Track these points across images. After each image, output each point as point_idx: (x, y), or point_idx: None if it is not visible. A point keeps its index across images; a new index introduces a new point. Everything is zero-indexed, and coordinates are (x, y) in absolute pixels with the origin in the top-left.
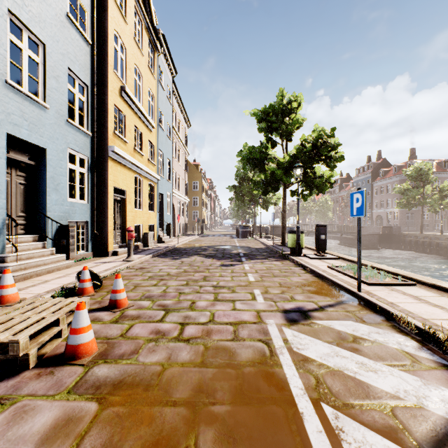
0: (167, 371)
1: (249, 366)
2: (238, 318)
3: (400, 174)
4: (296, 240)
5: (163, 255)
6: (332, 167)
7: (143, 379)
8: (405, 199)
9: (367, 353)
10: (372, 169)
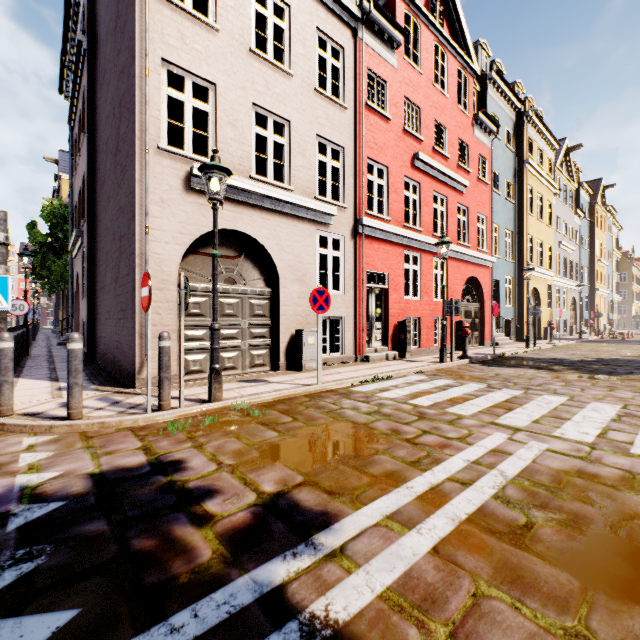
0: None
1: None
2: None
3: None
4: None
5: None
6: None
7: None
8: None
9: None
10: None
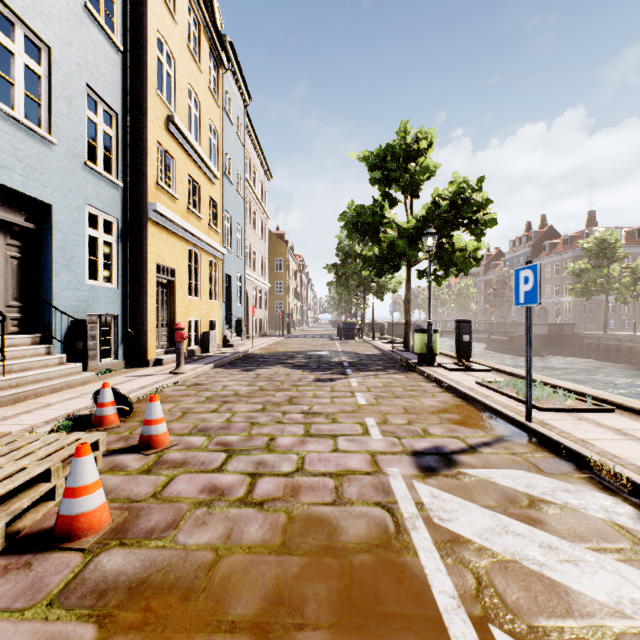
0: (223, 561)
1: (362, 552)
2: (342, 464)
3: (574, 248)
4: (427, 342)
5: (230, 365)
6: (478, 236)
7: (181, 576)
8: (582, 284)
9: (555, 528)
10: (532, 240)
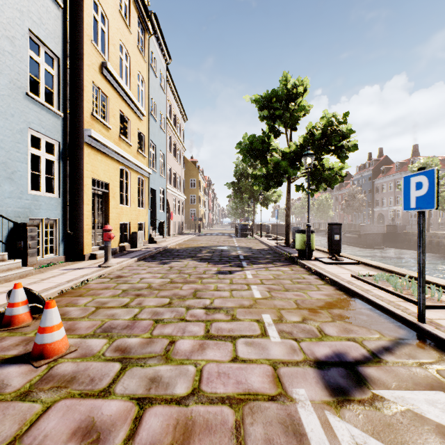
0: None
1: None
2: (242, 382)
3: (403, 171)
4: (306, 241)
5: (151, 258)
6: (343, 158)
7: None
8: None
9: None
10: (373, 166)
